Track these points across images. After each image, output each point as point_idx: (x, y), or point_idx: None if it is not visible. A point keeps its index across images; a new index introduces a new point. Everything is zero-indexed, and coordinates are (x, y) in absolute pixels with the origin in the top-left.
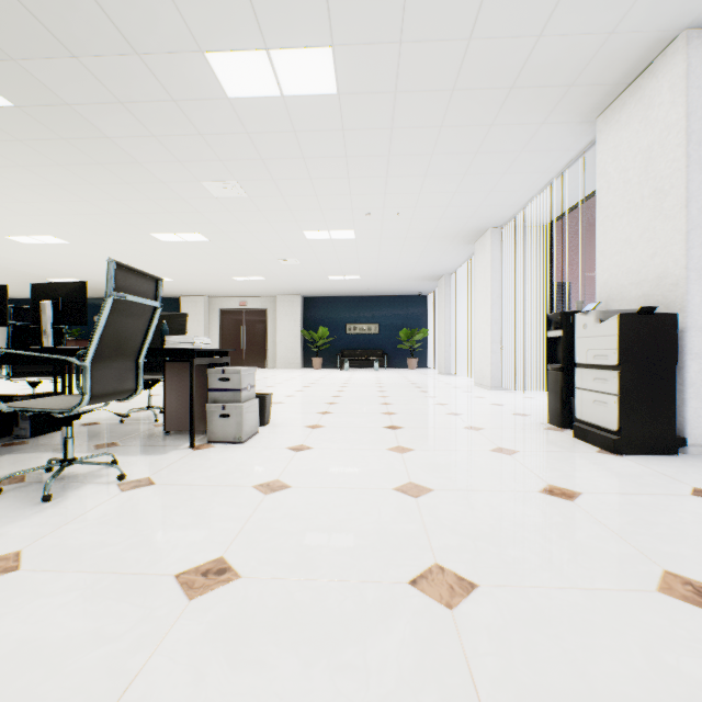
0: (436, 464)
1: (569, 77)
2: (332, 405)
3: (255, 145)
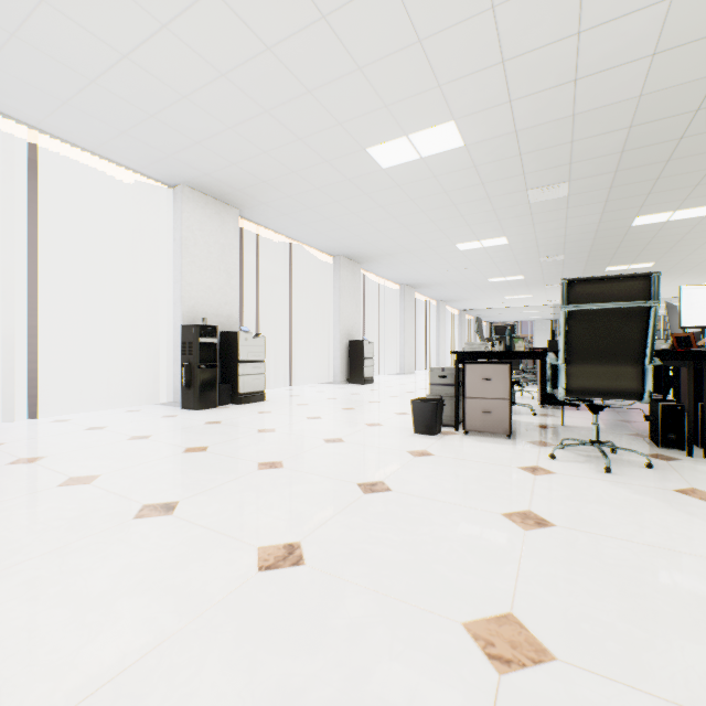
0: (349, 404)
1: (247, 192)
2: (285, 457)
3: (432, 68)
